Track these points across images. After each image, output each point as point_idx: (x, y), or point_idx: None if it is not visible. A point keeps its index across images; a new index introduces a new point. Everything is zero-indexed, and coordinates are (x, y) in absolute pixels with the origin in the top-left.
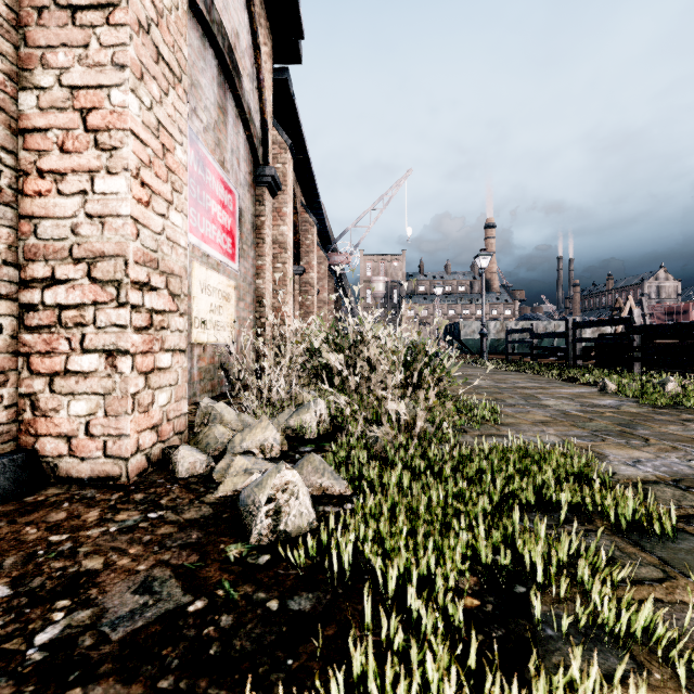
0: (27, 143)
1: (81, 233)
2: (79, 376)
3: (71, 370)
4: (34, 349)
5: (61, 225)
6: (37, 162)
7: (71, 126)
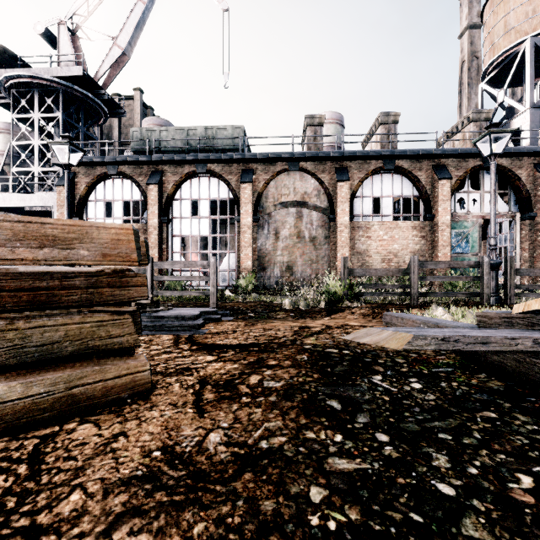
0: (534, 258)
1: (539, 267)
2: (539, 281)
3: (538, 280)
4: (535, 278)
5: (537, 266)
6: (535, 260)
7: (538, 257)
